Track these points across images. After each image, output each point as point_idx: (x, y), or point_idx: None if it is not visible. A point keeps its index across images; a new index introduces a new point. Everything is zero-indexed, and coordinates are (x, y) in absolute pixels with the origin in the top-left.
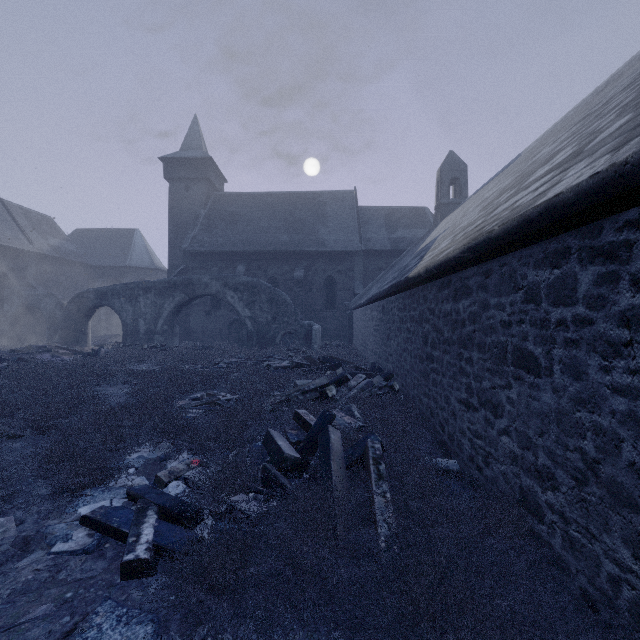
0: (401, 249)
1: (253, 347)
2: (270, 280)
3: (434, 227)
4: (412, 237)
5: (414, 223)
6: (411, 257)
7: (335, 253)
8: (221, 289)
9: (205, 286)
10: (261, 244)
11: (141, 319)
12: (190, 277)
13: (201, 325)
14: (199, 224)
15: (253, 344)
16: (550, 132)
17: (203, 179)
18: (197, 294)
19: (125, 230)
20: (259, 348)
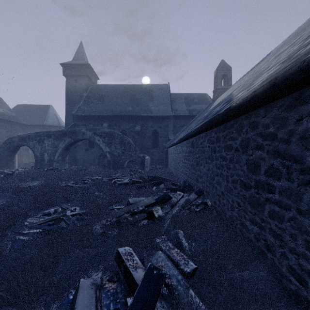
0: (194, 115)
1: (111, 169)
2: (122, 132)
3: (213, 102)
4: (200, 109)
5: (200, 101)
6: (207, 112)
7: (158, 117)
8: (92, 136)
9: (83, 134)
10: (117, 111)
11: (45, 153)
12: (74, 129)
13: (83, 157)
14: (82, 100)
15: (111, 167)
16: (295, 33)
17: (85, 76)
18: (78, 138)
19: (44, 105)
20: (114, 170)
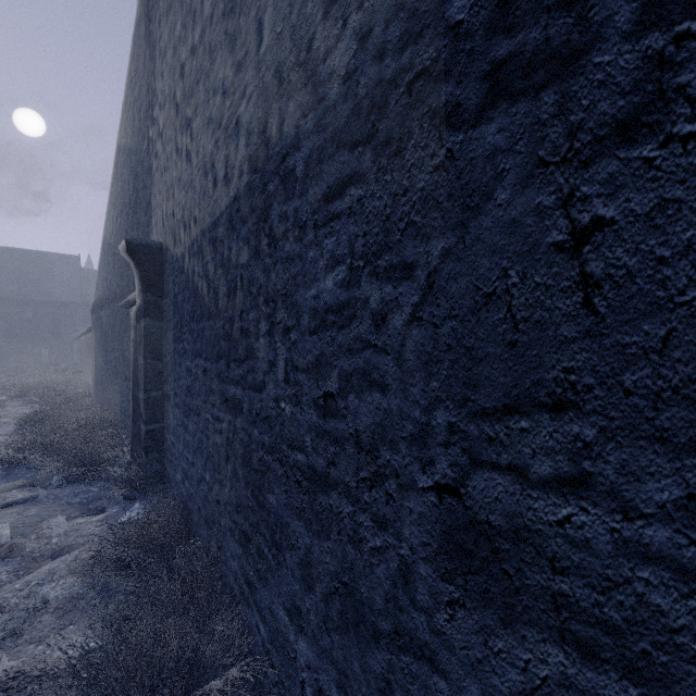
0: None
1: None
2: None
3: None
4: None
5: None
6: None
7: (61, 302)
8: None
9: None
10: None
11: None
12: None
13: None
14: None
15: None
16: None
17: None
18: None
19: None
20: None
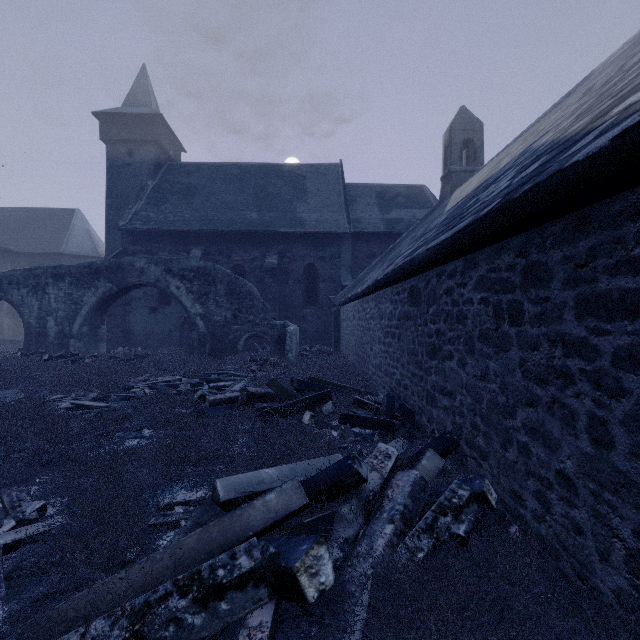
0: (398, 231)
1: (206, 355)
2: (235, 269)
3: (442, 202)
4: (410, 218)
5: (412, 202)
6: (444, 214)
7: (317, 235)
8: (162, 277)
9: (140, 272)
10: (223, 223)
11: (50, 317)
12: (119, 260)
13: (144, 325)
14: (144, 197)
15: (206, 351)
16: None
17: (151, 142)
18: (129, 283)
19: (62, 210)
20: (215, 357)
